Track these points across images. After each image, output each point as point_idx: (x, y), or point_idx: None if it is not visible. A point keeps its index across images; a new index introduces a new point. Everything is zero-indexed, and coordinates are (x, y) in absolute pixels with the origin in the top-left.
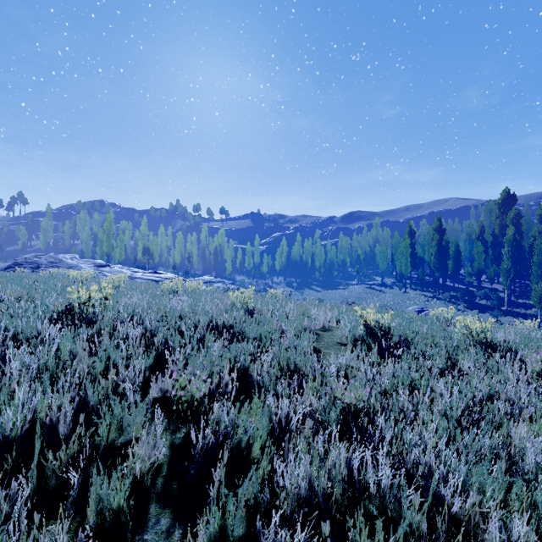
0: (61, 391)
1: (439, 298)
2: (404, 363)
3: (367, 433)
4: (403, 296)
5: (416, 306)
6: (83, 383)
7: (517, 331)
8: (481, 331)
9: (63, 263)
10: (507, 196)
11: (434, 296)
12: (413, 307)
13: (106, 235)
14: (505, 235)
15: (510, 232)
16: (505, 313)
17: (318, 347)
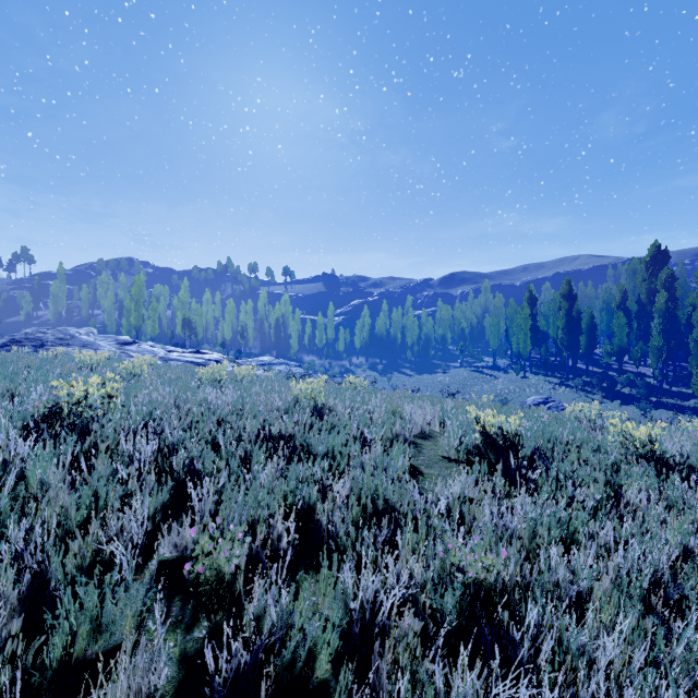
0: (2, 563)
1: (569, 385)
2: (545, 494)
3: (510, 638)
4: (521, 383)
5: (538, 396)
6: (45, 544)
7: (692, 438)
8: (648, 441)
9: (76, 340)
10: (657, 253)
11: (562, 383)
12: (535, 398)
13: (134, 303)
14: (654, 303)
15: (661, 299)
16: (655, 405)
17: (416, 465)
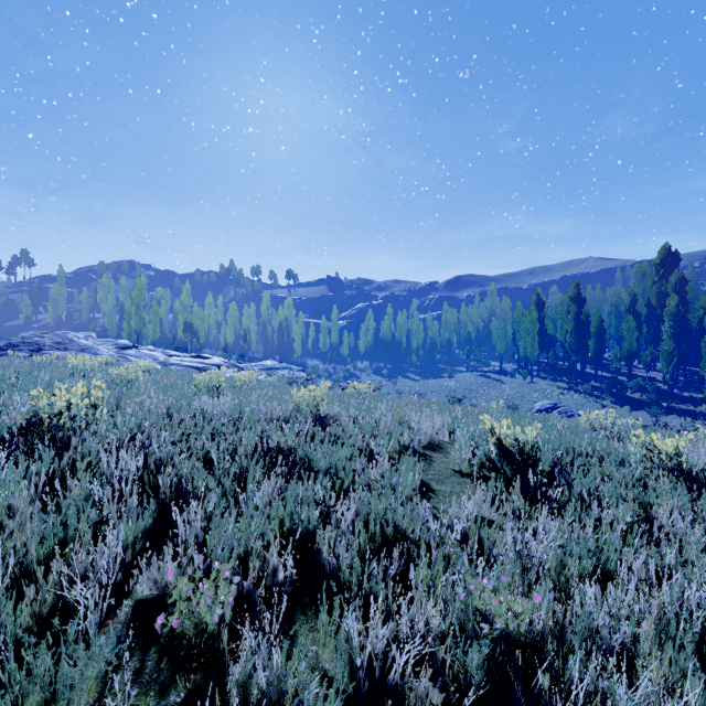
0: None
1: (578, 390)
2: (569, 515)
3: None
4: (529, 388)
5: (546, 402)
6: None
7: None
8: (675, 454)
9: (74, 344)
10: (668, 255)
11: (571, 388)
12: (543, 403)
13: (135, 307)
14: (664, 307)
15: (672, 302)
16: (666, 411)
17: (426, 480)
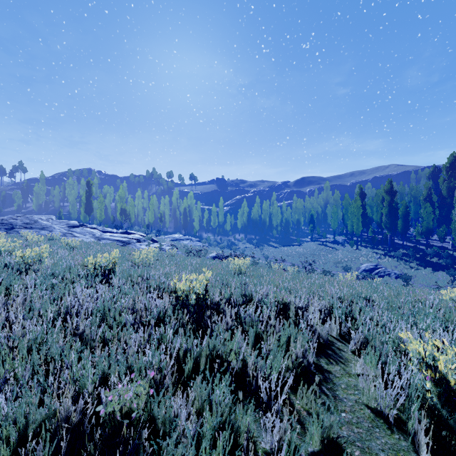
0: None
1: (391, 255)
2: None
3: None
4: (355, 253)
5: (370, 264)
6: None
7: None
8: None
9: (38, 224)
10: (455, 160)
11: (386, 254)
12: (367, 265)
13: (87, 198)
14: (452, 197)
15: None
16: None
17: (343, 445)
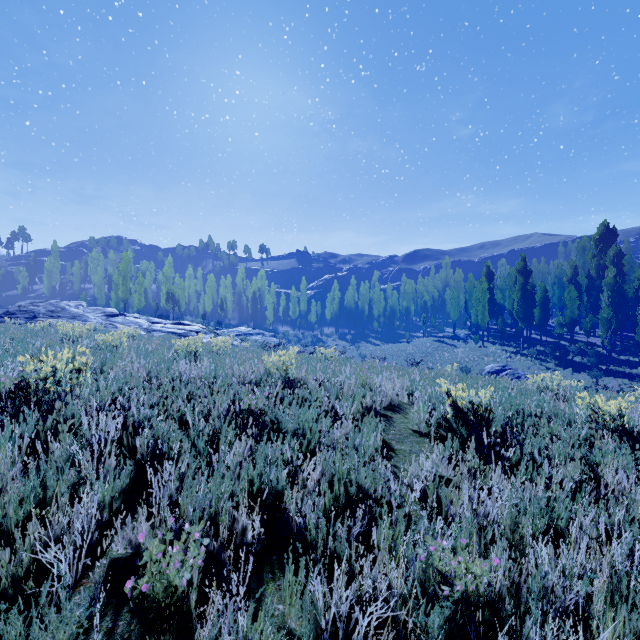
0: None
1: (524, 354)
2: (521, 474)
3: None
4: (480, 352)
5: (496, 364)
6: None
7: None
8: (618, 415)
9: (66, 312)
10: (606, 231)
11: (518, 352)
12: (493, 365)
13: (122, 278)
14: (603, 278)
15: (610, 274)
16: (605, 373)
17: (387, 440)
